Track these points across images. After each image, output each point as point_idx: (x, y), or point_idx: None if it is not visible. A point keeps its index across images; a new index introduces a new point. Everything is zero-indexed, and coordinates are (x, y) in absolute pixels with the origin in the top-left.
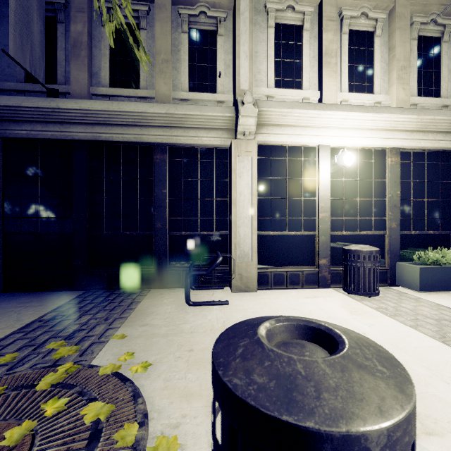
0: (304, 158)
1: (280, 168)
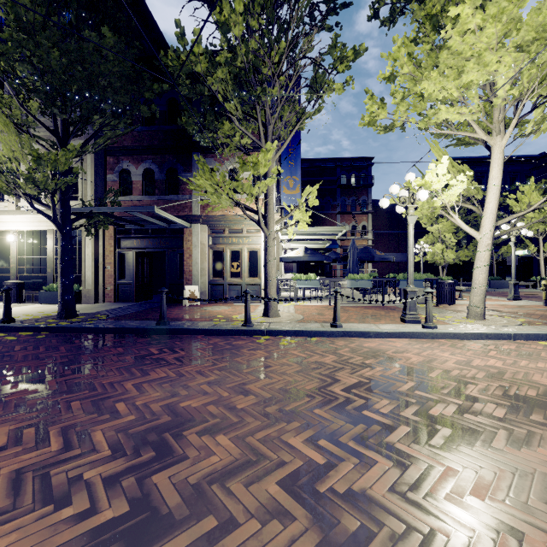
0: (5, 236)
1: None
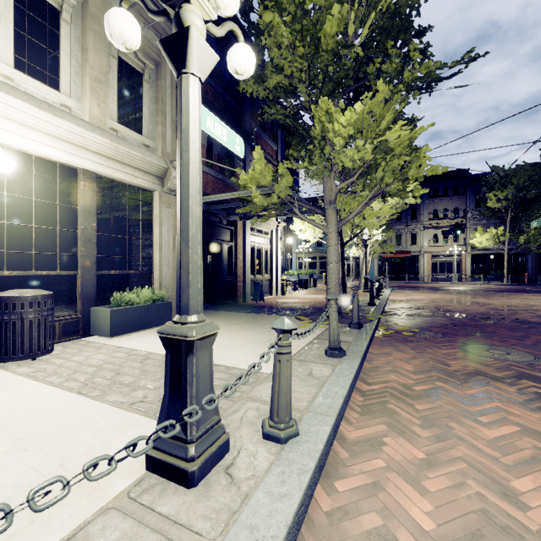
0: None
1: None
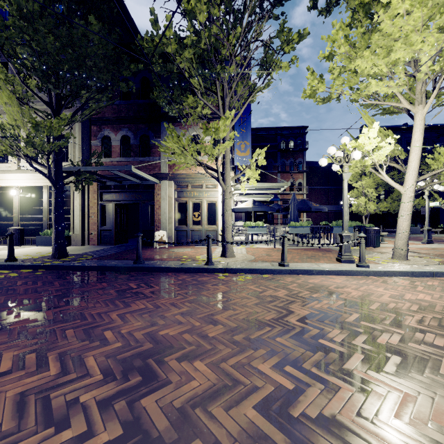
0: (9, 191)
1: (0, 196)
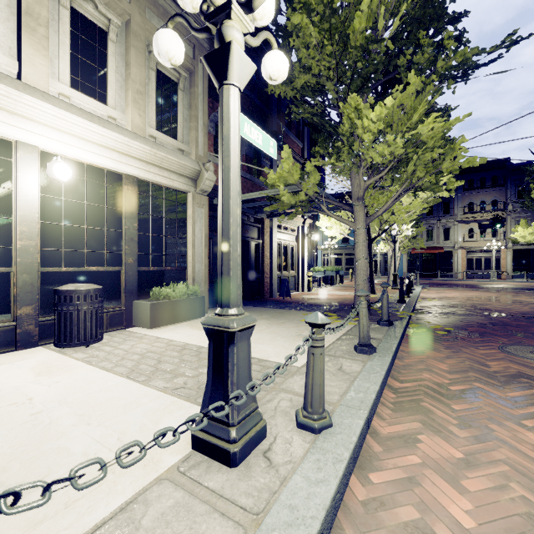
0: None
1: None
